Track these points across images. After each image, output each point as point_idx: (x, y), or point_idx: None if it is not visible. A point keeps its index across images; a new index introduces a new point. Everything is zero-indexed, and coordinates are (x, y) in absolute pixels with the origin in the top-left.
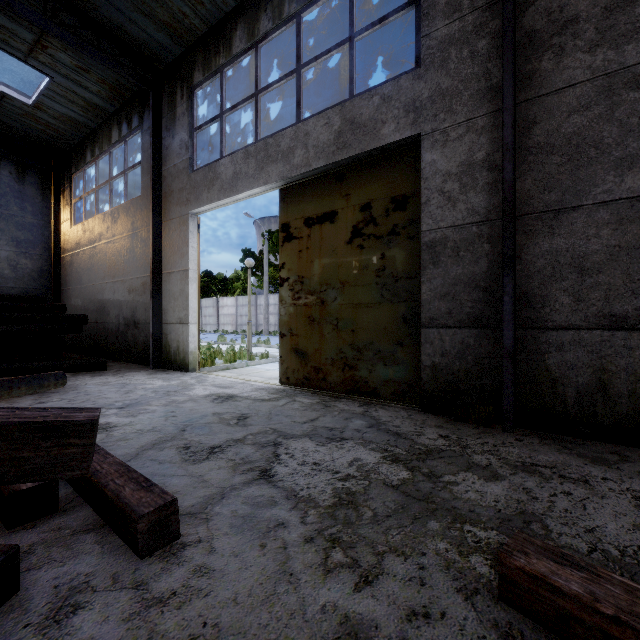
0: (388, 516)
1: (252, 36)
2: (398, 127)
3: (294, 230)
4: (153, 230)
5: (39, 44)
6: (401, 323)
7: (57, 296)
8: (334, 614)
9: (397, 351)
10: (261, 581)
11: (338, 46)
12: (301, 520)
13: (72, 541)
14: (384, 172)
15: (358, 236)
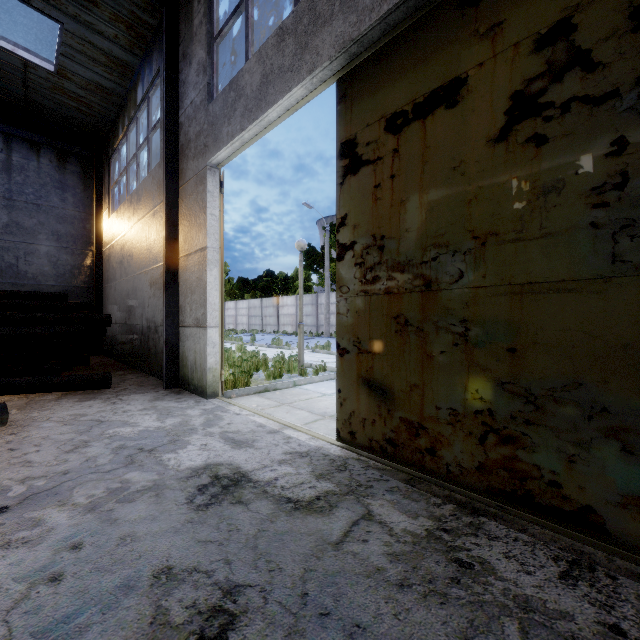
0: None
1: None
2: None
3: (364, 148)
4: (167, 198)
5: None
6: None
7: (99, 294)
8: None
9: None
10: None
11: None
12: None
13: None
14: None
15: (528, 115)
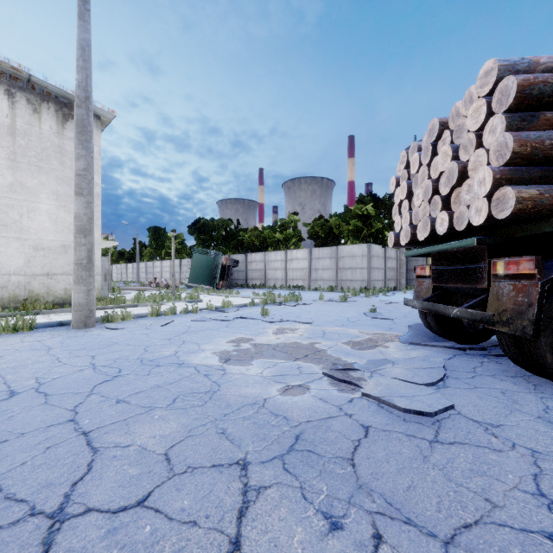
0: None
1: None
2: None
3: None
4: None
5: None
6: None
7: None
8: None
9: None
10: None
11: None
12: None
13: None
14: None
15: None
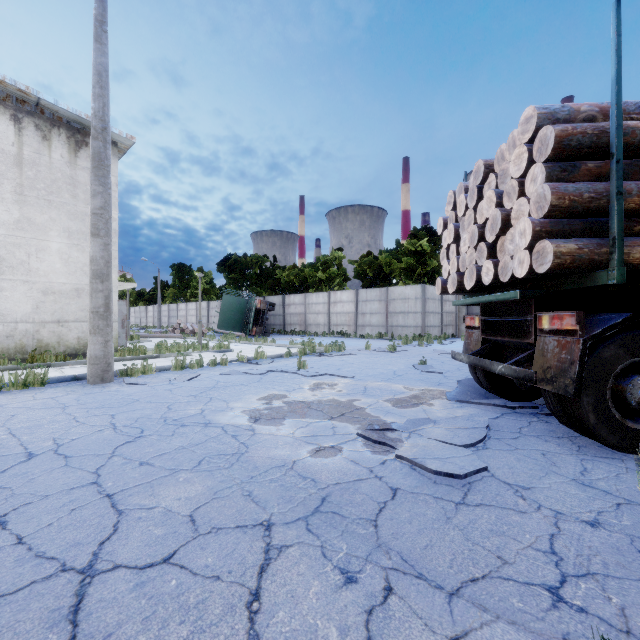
0: None
1: None
2: None
3: None
4: None
5: None
6: None
7: None
8: None
9: None
10: None
11: None
12: None
13: None
14: None
15: None
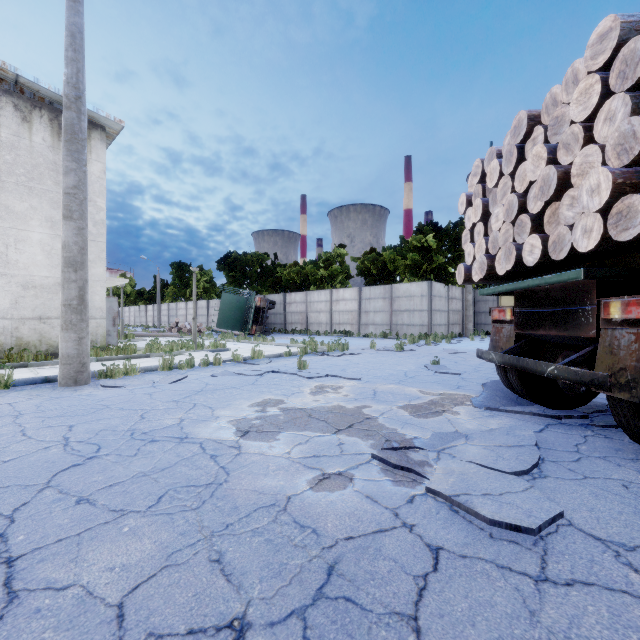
0: None
1: None
2: None
3: None
4: None
5: None
6: None
7: None
8: None
9: None
10: None
11: None
12: None
13: None
14: None
15: None
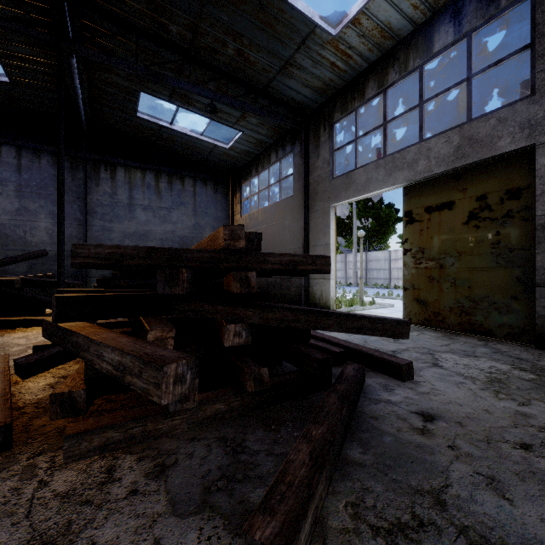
0: (527, 389)
1: (381, 85)
2: (513, 140)
3: (416, 215)
4: (304, 218)
5: (242, 117)
6: (515, 283)
7: None
8: (510, 409)
9: (511, 303)
10: (466, 396)
11: (456, 85)
12: (473, 383)
13: (365, 373)
14: (499, 172)
15: (474, 219)
